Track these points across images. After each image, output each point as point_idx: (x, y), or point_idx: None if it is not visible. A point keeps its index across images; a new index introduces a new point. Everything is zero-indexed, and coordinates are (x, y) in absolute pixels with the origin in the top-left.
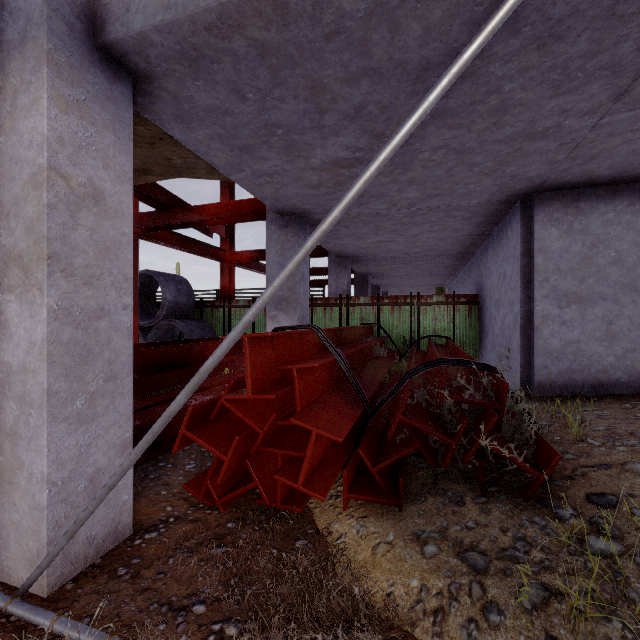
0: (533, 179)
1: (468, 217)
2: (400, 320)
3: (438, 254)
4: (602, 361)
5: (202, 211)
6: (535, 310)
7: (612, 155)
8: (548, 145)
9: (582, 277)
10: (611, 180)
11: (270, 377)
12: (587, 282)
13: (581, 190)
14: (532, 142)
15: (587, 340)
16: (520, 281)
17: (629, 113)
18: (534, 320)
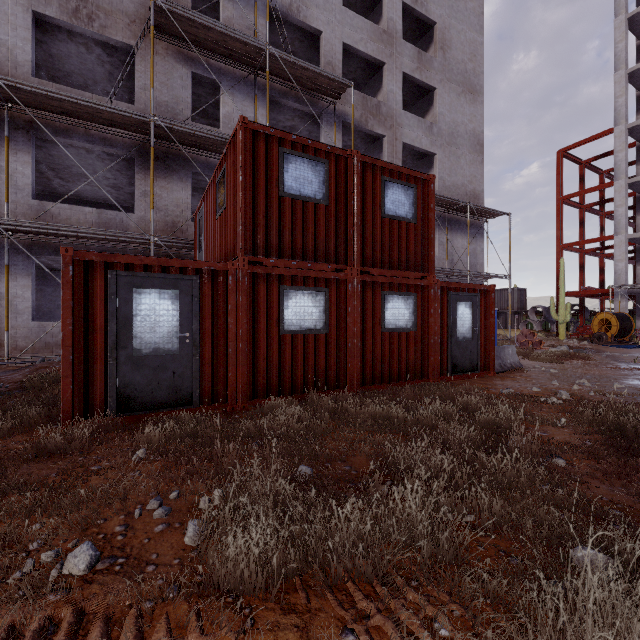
0: None
1: None
2: None
3: None
4: None
5: (612, 294)
6: None
7: None
8: None
9: None
10: None
11: None
12: None
13: None
14: None
15: None
16: None
17: None
18: None
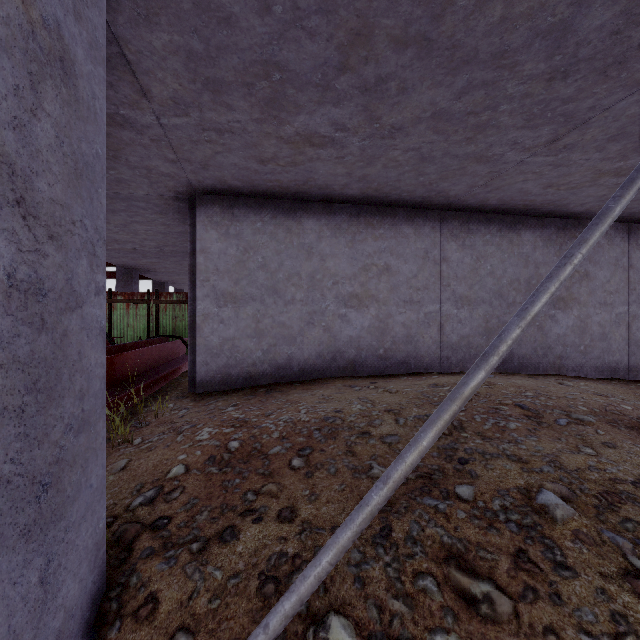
0: (175, 177)
1: (160, 211)
2: (137, 319)
3: (184, 251)
4: (253, 356)
5: None
6: (197, 309)
7: (222, 165)
8: (139, 137)
9: (237, 279)
10: (253, 193)
11: None
12: (241, 284)
13: (236, 198)
14: (115, 129)
15: (241, 337)
16: (189, 280)
17: (181, 119)
18: (197, 318)
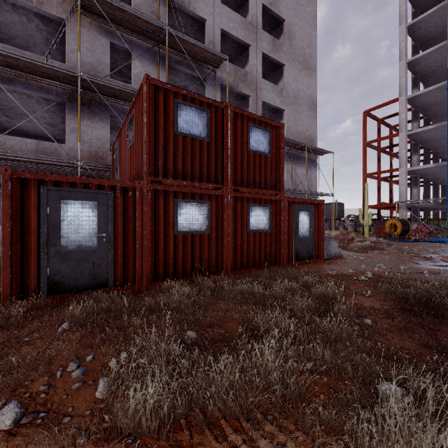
0: None
1: None
2: (445, 224)
3: None
4: None
5: (397, 206)
6: None
7: None
8: None
9: None
10: None
11: (419, 228)
12: None
13: None
14: None
15: None
16: None
17: None
18: None
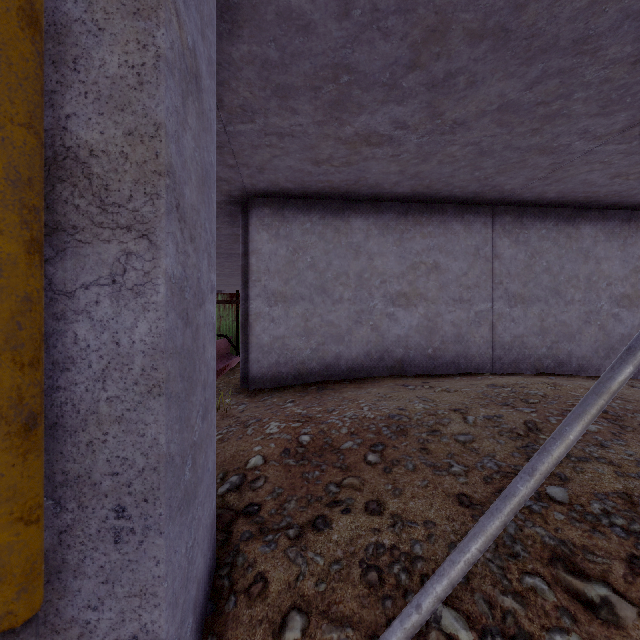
0: (231, 181)
1: None
2: None
3: (228, 252)
4: (302, 354)
5: None
6: (250, 308)
7: (277, 168)
8: None
9: (287, 279)
10: (303, 194)
11: None
12: (291, 283)
13: (286, 200)
14: None
15: (291, 335)
16: (241, 280)
17: (246, 126)
18: (249, 317)
